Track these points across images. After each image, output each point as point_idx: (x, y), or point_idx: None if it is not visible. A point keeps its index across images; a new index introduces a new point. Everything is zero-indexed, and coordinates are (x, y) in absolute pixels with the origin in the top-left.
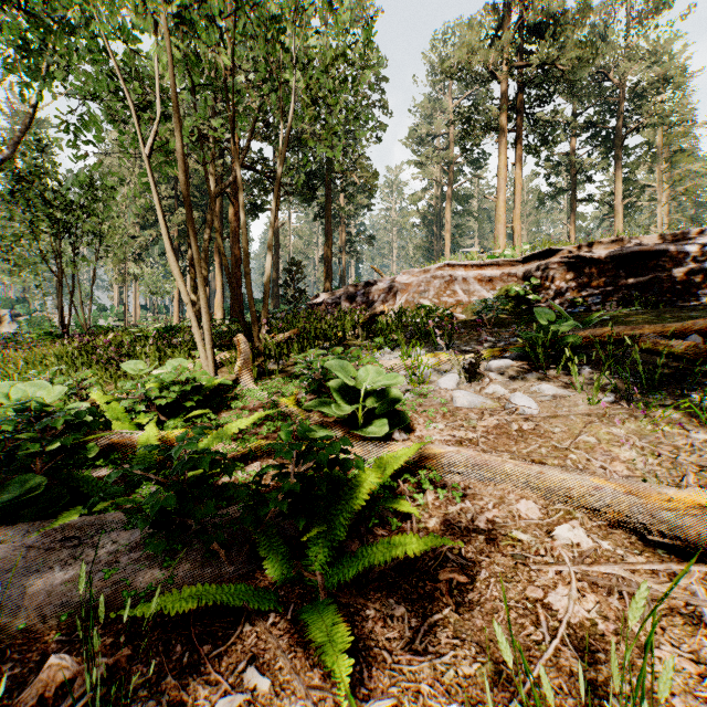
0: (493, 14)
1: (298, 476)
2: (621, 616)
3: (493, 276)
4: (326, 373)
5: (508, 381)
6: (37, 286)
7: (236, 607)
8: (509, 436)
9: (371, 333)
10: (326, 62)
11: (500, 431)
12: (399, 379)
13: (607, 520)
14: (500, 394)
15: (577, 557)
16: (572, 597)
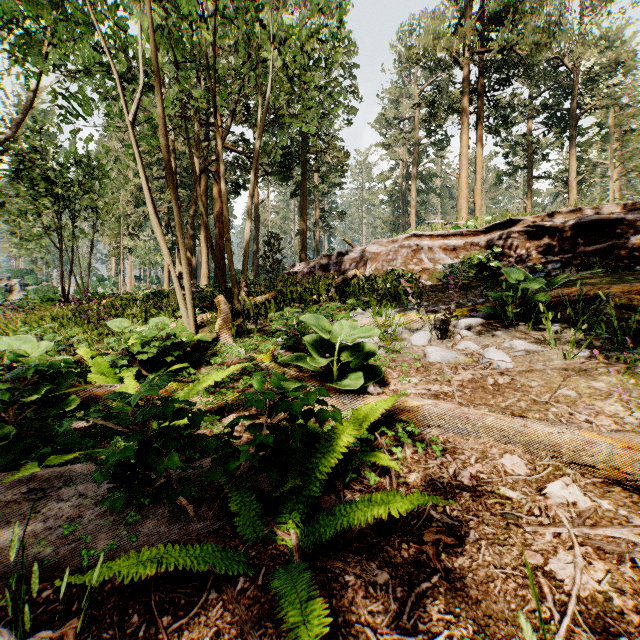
0: (455, 5)
1: (271, 427)
2: (638, 589)
3: (457, 245)
4: (301, 330)
5: (479, 338)
6: (42, 258)
7: (201, 571)
8: (485, 390)
9: (344, 296)
10: (301, 39)
11: (476, 385)
12: (374, 332)
13: (601, 477)
14: (473, 350)
15: (576, 518)
16: (578, 564)
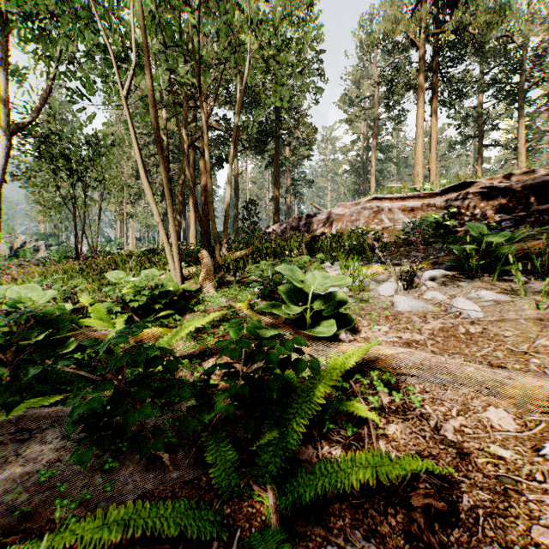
0: None
1: (247, 377)
2: None
3: (414, 207)
4: (276, 280)
5: (444, 289)
6: (61, 223)
7: (170, 536)
8: (458, 339)
9: (313, 251)
10: (275, 21)
11: (447, 334)
12: (347, 281)
13: None
14: (440, 300)
15: None
16: None
